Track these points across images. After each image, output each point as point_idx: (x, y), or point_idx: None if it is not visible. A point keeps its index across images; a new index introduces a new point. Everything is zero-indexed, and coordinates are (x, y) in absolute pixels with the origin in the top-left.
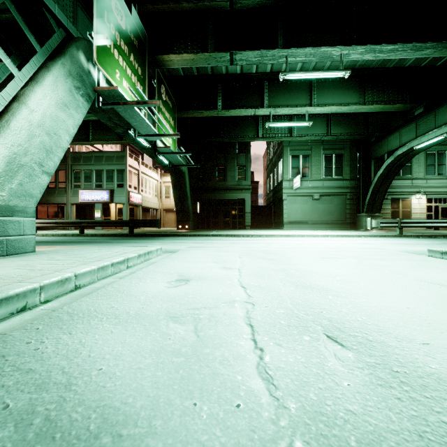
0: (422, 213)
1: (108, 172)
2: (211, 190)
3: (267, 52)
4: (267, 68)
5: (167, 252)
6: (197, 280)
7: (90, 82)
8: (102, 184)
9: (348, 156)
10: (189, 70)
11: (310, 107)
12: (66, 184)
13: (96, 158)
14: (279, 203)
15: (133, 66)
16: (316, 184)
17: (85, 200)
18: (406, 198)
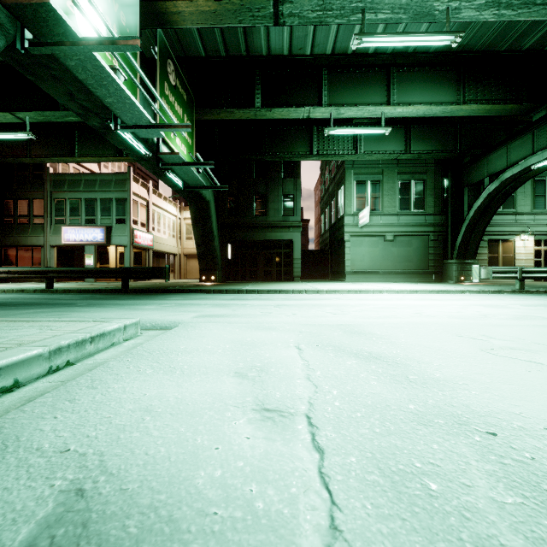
0: (529, 259)
1: (104, 202)
2: (248, 228)
3: None
4: (327, 46)
5: (154, 328)
6: None
7: None
8: (95, 218)
9: (431, 183)
10: (213, 48)
11: (388, 107)
12: (44, 219)
13: (86, 183)
14: (339, 246)
15: (109, 4)
16: (389, 219)
17: (70, 241)
18: (508, 239)
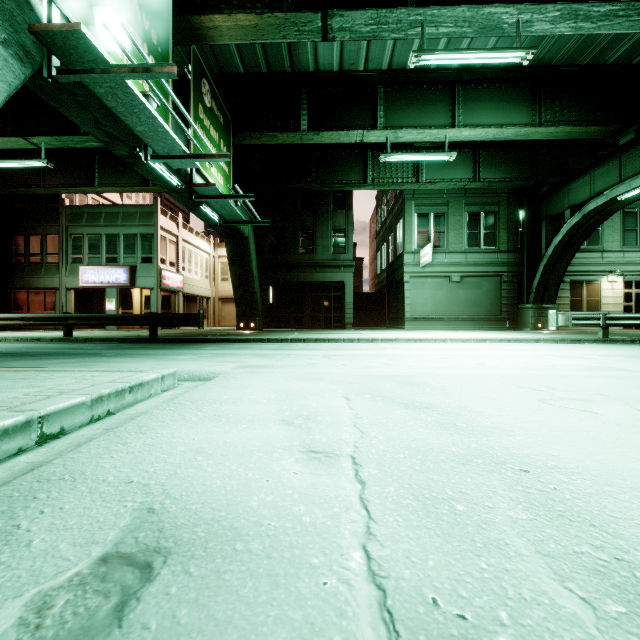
0: (618, 304)
1: (127, 238)
2: (292, 267)
3: (389, 13)
4: (382, 61)
5: (192, 379)
6: (188, 562)
7: (29, 23)
8: (117, 256)
9: (504, 216)
10: (253, 64)
11: (453, 130)
12: (59, 257)
13: (107, 216)
14: (397, 289)
15: (139, 22)
16: (456, 258)
17: (89, 283)
18: (593, 280)
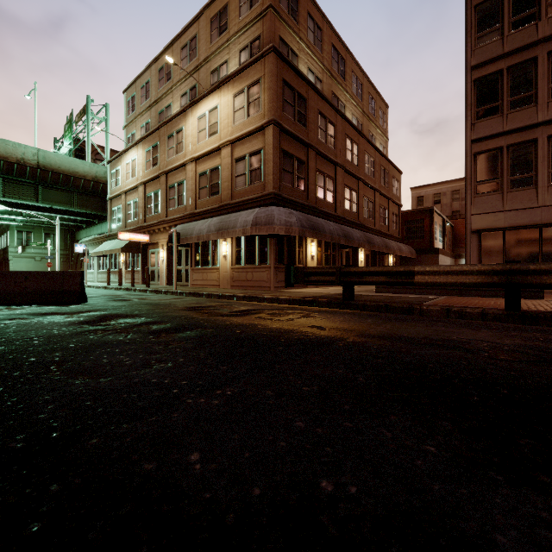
0: None
1: None
2: None
3: None
4: None
5: None
6: None
7: None
8: None
9: (62, 236)
10: None
11: (21, 217)
12: None
13: None
14: (9, 261)
15: None
16: (38, 251)
17: None
18: None
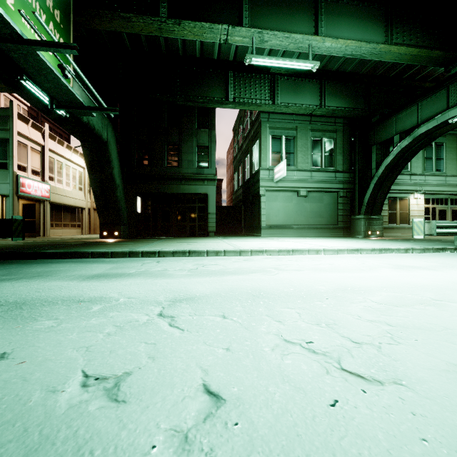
0: (421, 216)
1: None
2: (159, 179)
3: None
4: None
5: None
6: None
7: None
8: None
9: (340, 142)
10: None
11: (317, 37)
12: None
13: None
14: (253, 202)
15: None
16: (303, 175)
17: None
18: (404, 197)
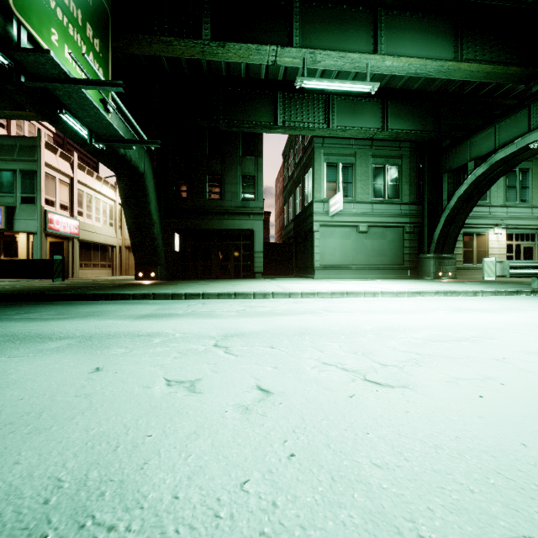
0: (502, 254)
1: (3, 174)
2: (199, 213)
3: None
4: None
5: None
6: None
7: None
8: None
9: (406, 169)
10: None
11: (376, 56)
12: None
13: None
14: (305, 238)
15: None
16: (363, 208)
17: None
18: (482, 232)
